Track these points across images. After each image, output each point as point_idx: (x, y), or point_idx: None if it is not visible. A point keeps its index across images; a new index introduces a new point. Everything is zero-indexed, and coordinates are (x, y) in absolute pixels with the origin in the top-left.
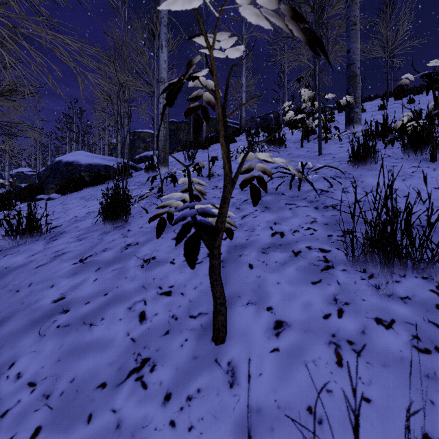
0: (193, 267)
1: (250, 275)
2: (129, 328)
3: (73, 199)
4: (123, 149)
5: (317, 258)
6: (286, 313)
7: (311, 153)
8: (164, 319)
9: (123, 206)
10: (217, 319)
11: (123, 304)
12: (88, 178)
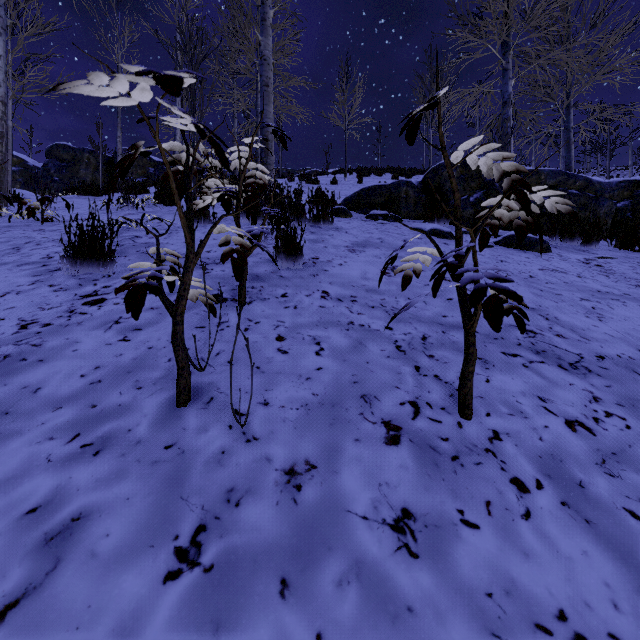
0: None
1: None
2: None
3: None
4: None
5: (56, 267)
6: None
7: None
8: None
9: None
10: None
11: None
12: None
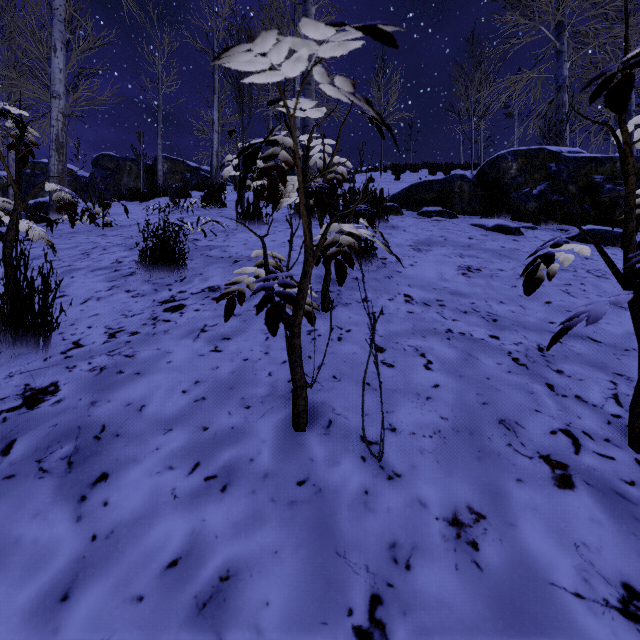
0: None
1: (66, 281)
2: None
3: None
4: None
5: (128, 272)
6: (73, 292)
7: None
8: None
9: None
10: None
11: None
12: None
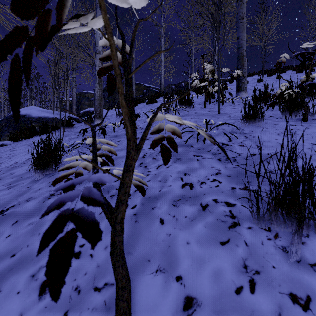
0: (56, 299)
1: (160, 232)
2: (25, 307)
3: (21, 146)
4: (60, 106)
5: (223, 213)
6: (196, 286)
7: (212, 112)
8: (65, 293)
9: (55, 155)
10: (119, 306)
11: (27, 270)
12: (38, 127)
